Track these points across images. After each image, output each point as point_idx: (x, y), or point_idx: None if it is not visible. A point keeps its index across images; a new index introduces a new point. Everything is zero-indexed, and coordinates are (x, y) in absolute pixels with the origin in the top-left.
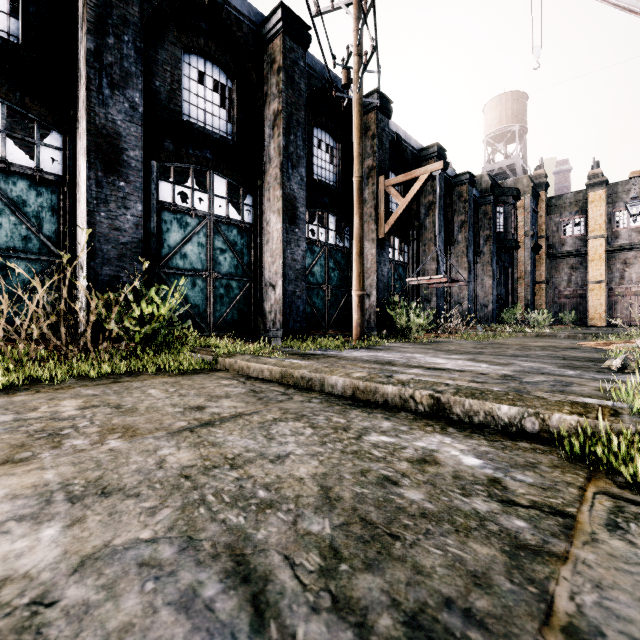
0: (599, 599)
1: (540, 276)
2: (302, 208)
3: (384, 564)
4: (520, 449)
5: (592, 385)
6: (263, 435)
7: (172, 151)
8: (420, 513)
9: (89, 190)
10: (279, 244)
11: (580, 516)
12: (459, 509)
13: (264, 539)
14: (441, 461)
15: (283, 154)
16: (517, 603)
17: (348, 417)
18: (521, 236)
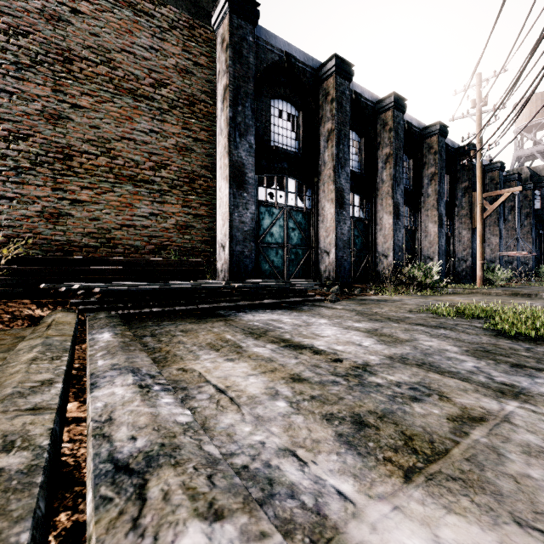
0: None
1: None
2: (444, 219)
3: None
4: None
5: None
6: None
7: None
8: None
9: (393, 227)
10: (436, 238)
11: None
12: None
13: None
14: None
15: (438, 194)
16: None
17: None
18: None
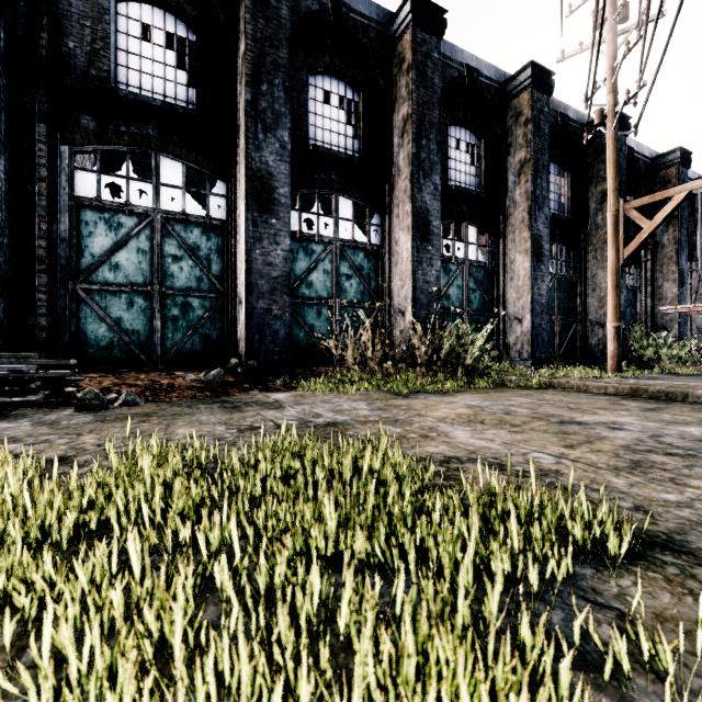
0: None
1: None
2: (546, 245)
3: None
4: None
5: None
6: None
7: (442, 212)
8: None
9: (413, 256)
10: (527, 281)
11: None
12: None
13: None
14: None
15: (531, 198)
16: None
17: None
18: None
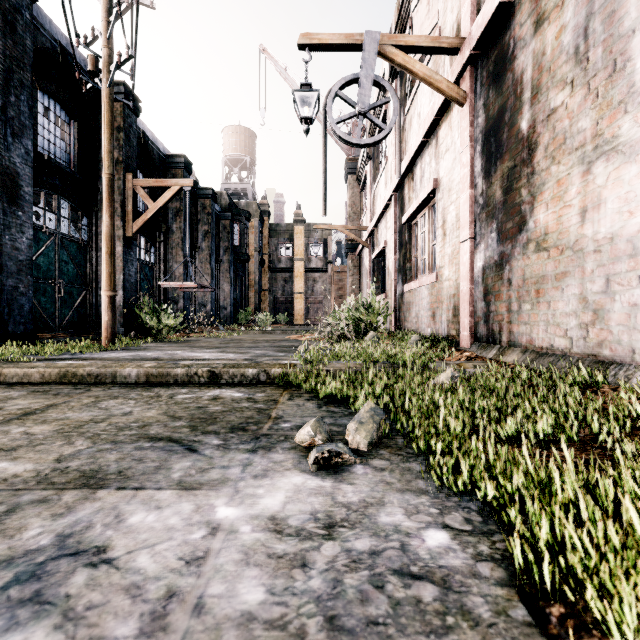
0: (283, 412)
1: (265, 285)
2: (28, 188)
3: (215, 423)
4: (259, 387)
5: (291, 359)
6: (97, 409)
7: None
8: (222, 411)
9: None
10: None
11: (280, 399)
12: (238, 407)
13: (156, 432)
14: (224, 397)
15: None
16: (262, 418)
17: (154, 391)
18: (252, 251)
